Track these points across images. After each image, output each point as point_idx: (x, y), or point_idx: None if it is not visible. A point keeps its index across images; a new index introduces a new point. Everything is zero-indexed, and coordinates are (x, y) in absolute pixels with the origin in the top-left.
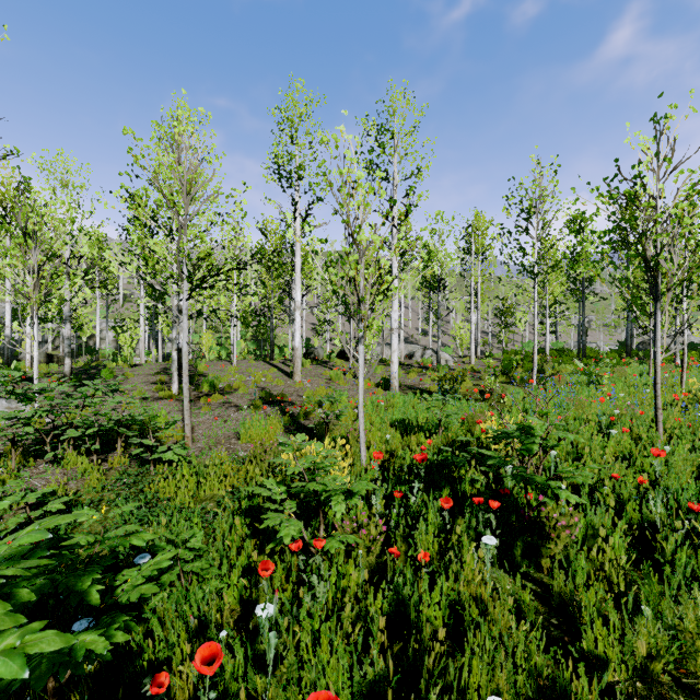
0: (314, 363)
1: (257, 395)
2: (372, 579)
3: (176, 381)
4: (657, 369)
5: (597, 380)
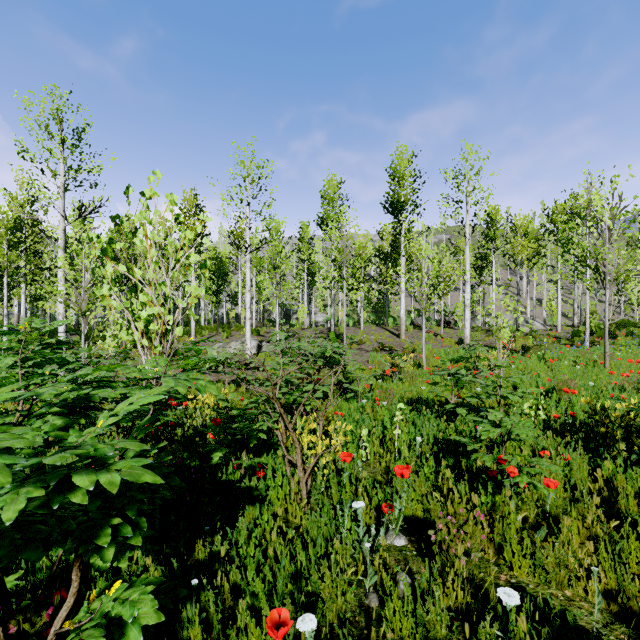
0: (416, 329)
1: (377, 346)
2: None
3: None
4: (606, 329)
5: None
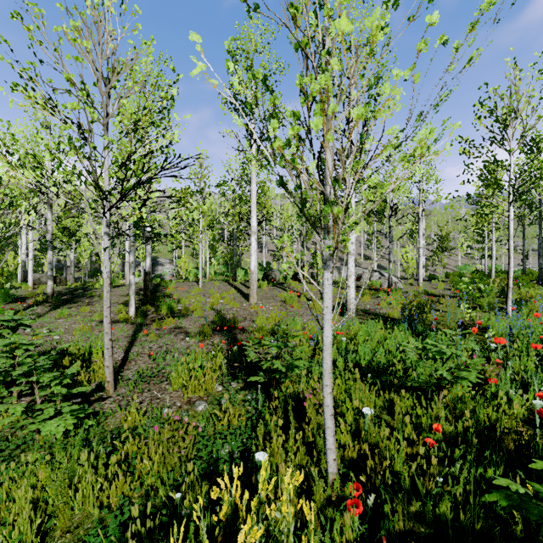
0: (271, 285)
1: (211, 319)
2: None
3: (133, 304)
4: None
5: None
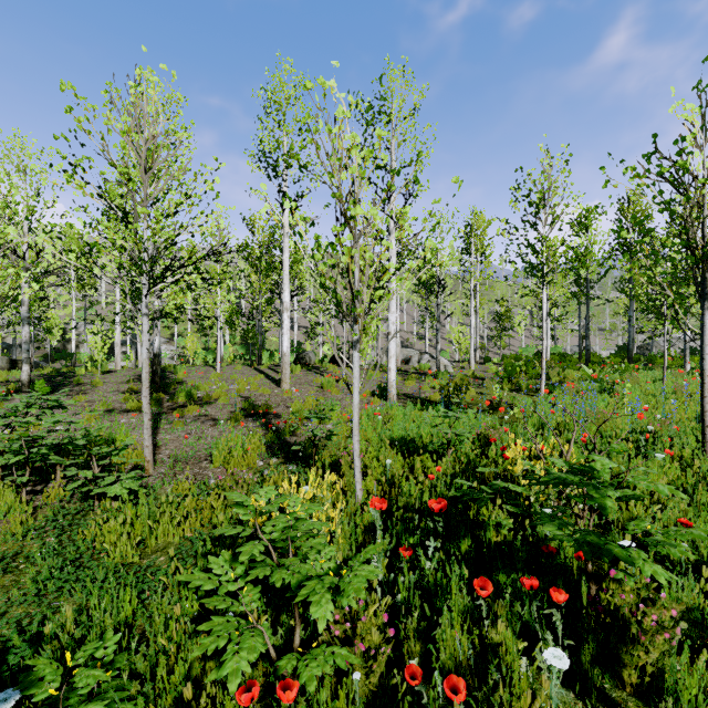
0: (305, 369)
1: (239, 406)
2: (373, 702)
3: None
4: (705, 379)
5: (611, 388)
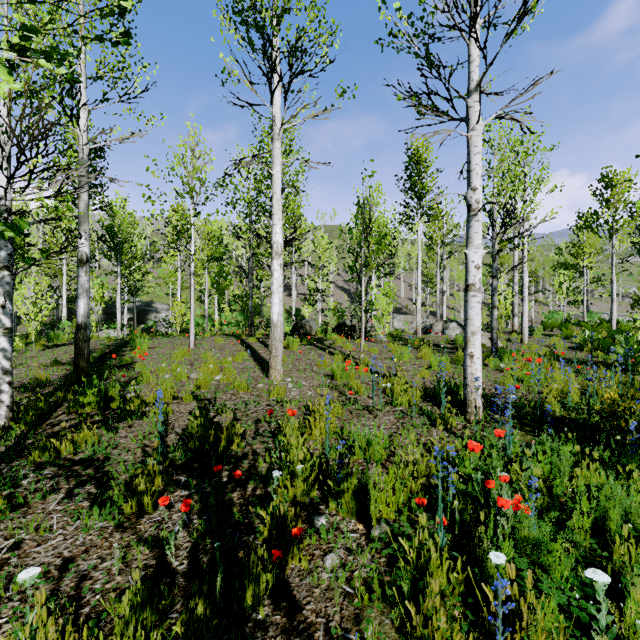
0: (305, 342)
1: (183, 427)
2: None
3: (6, 398)
4: None
5: None
